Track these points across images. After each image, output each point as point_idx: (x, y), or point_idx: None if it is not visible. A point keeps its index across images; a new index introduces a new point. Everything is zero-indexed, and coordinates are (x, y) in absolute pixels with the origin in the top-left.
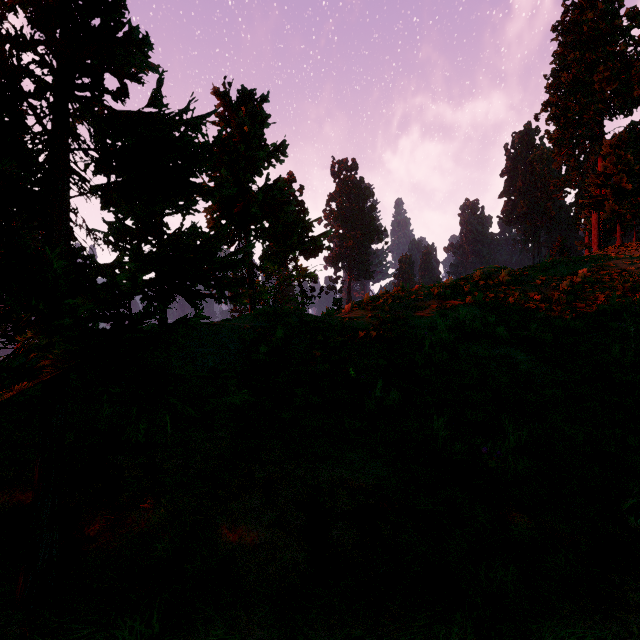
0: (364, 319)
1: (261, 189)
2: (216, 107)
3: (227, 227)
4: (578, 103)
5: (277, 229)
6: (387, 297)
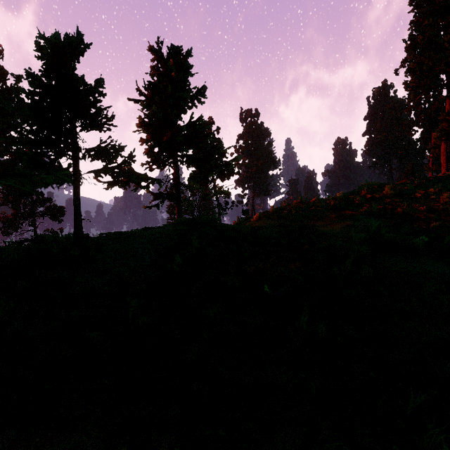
0: (272, 228)
1: (186, 125)
2: (151, 61)
3: (159, 153)
4: (430, 59)
5: (198, 155)
6: (289, 208)
